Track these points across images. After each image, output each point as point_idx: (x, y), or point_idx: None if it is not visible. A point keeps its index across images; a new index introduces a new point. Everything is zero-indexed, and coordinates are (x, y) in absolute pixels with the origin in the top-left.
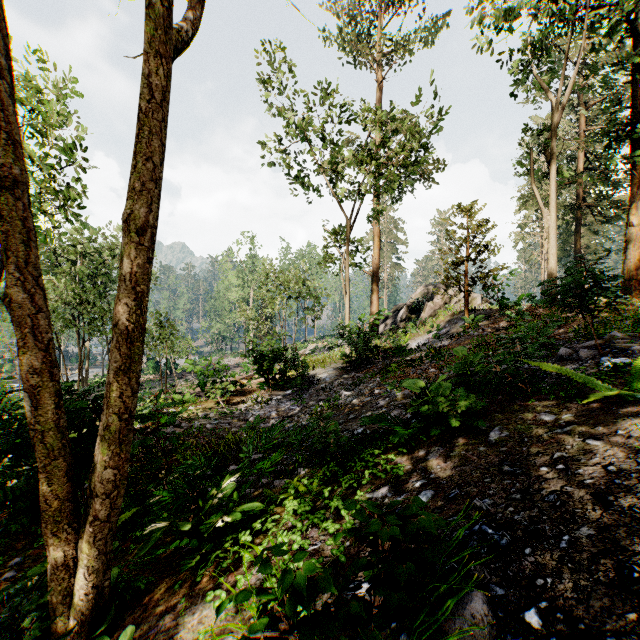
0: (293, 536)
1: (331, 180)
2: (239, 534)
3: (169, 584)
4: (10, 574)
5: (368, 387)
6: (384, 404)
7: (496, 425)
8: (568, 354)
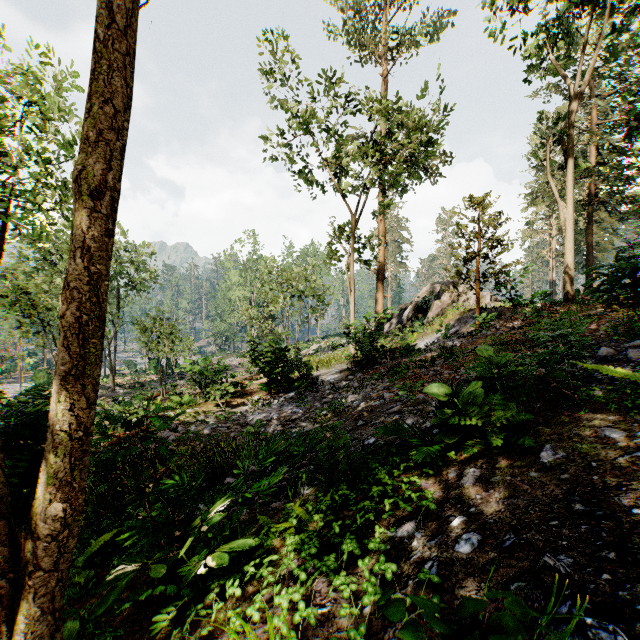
0: (294, 595)
1: (335, 175)
2: (226, 582)
3: None
4: None
5: (376, 389)
6: (396, 410)
7: (544, 442)
8: (611, 354)
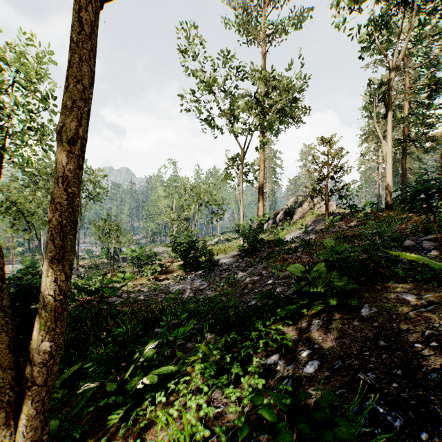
0: (200, 400)
1: (230, 121)
2: (156, 394)
3: (99, 434)
4: None
5: (257, 268)
6: (270, 282)
7: (364, 302)
8: (412, 245)
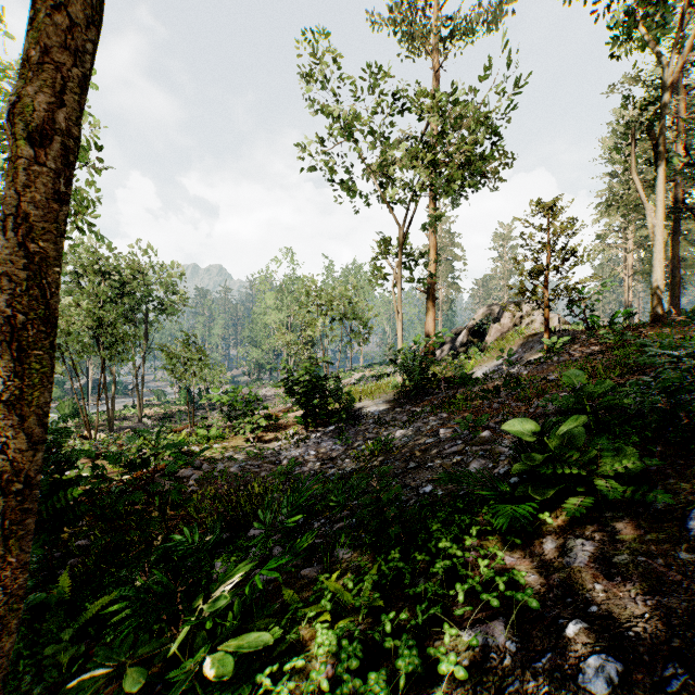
0: None
1: (380, 182)
2: None
3: None
4: None
5: (428, 424)
6: (457, 449)
7: (686, 503)
8: None
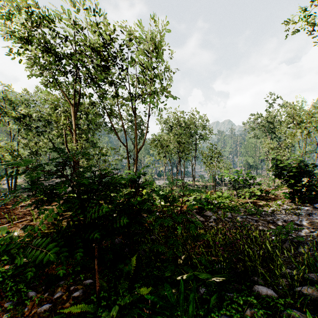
0: None
1: None
2: None
3: None
4: (77, 293)
5: None
6: None
7: None
8: None
